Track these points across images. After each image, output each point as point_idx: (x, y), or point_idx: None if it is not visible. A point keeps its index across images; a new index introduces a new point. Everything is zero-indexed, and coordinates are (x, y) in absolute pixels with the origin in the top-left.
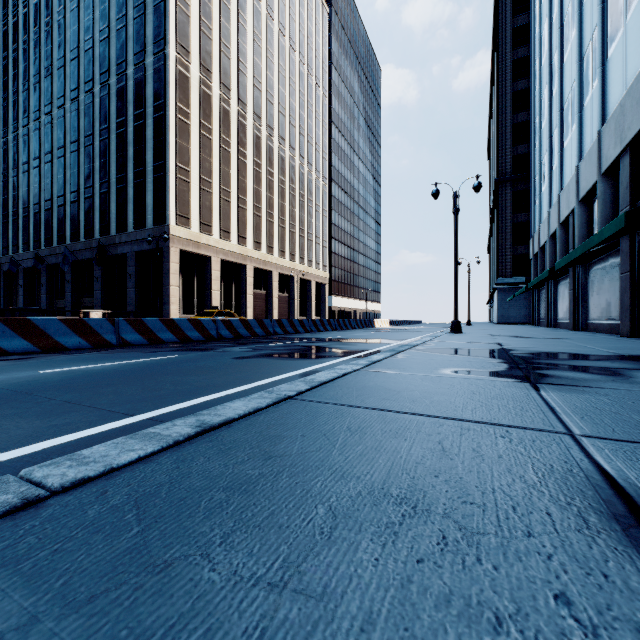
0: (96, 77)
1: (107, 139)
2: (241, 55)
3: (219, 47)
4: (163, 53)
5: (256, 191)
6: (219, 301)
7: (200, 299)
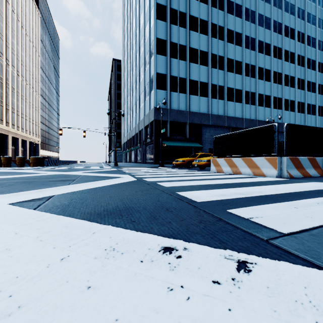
0: None
1: None
2: (7, 38)
3: None
4: None
5: (13, 101)
6: None
7: None
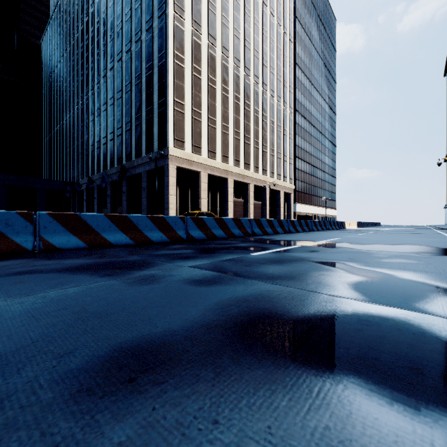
0: (123, 49)
1: (130, 91)
2: (224, 11)
3: (207, 6)
4: (164, 14)
5: (236, 119)
6: (207, 207)
7: (192, 206)
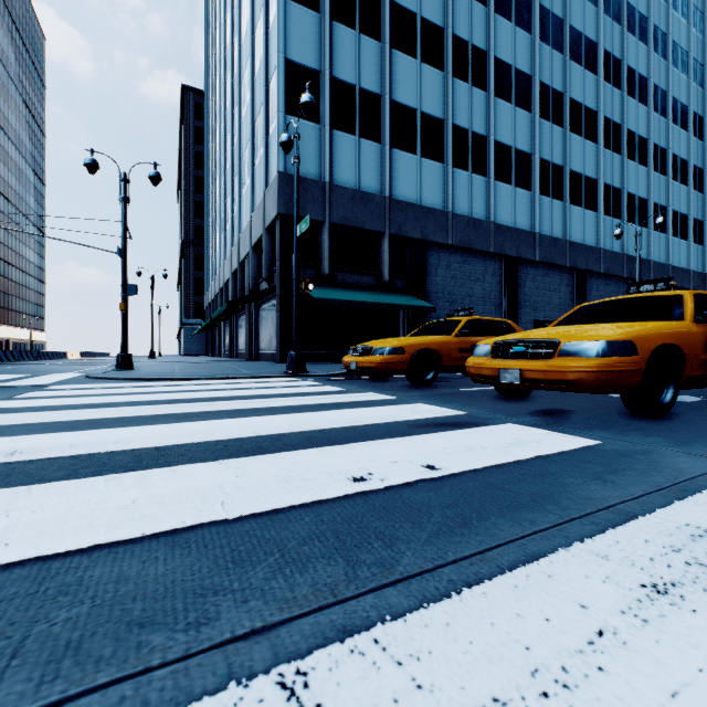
0: None
1: None
2: None
3: None
4: None
5: None
6: None
7: None
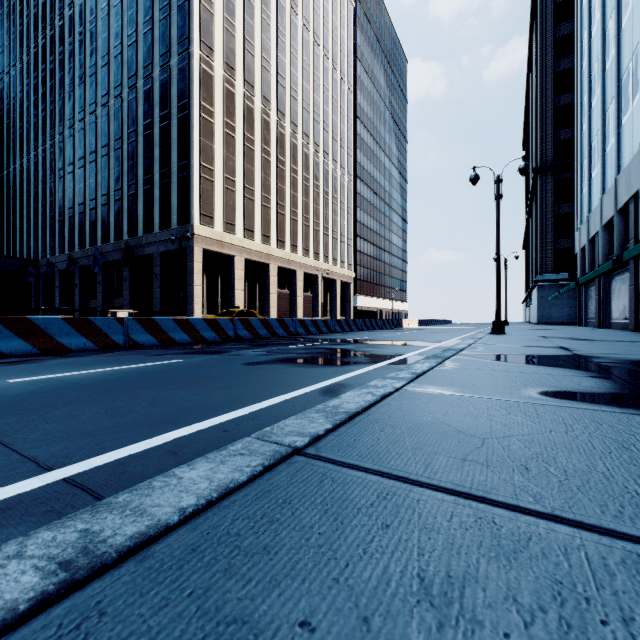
0: (125, 82)
1: (135, 142)
2: (265, 52)
3: (243, 44)
4: (187, 52)
5: (280, 189)
6: (243, 301)
7: (224, 299)
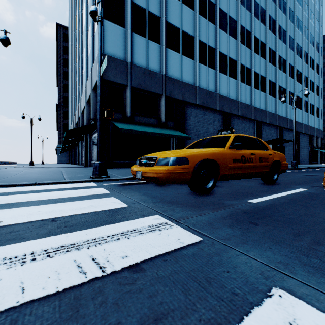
0: None
1: None
2: None
3: None
4: None
5: None
6: None
7: None
